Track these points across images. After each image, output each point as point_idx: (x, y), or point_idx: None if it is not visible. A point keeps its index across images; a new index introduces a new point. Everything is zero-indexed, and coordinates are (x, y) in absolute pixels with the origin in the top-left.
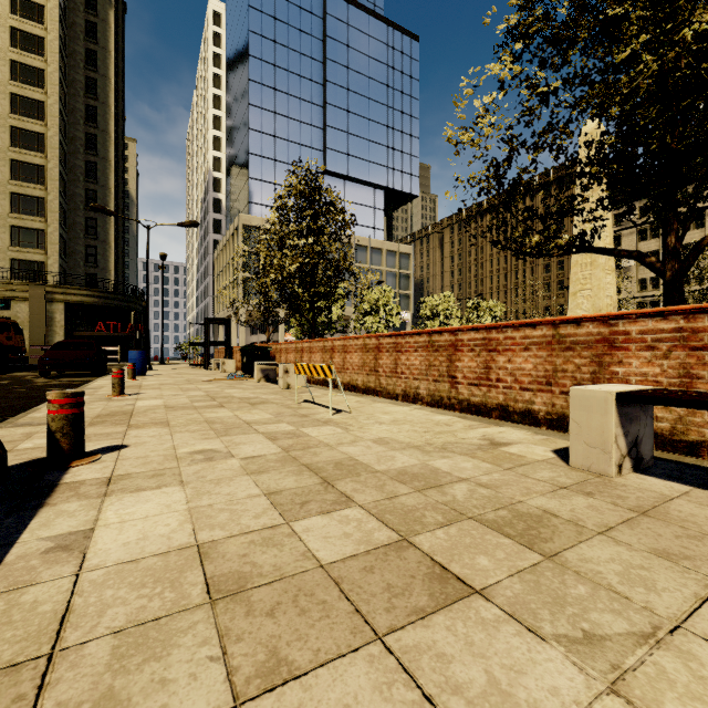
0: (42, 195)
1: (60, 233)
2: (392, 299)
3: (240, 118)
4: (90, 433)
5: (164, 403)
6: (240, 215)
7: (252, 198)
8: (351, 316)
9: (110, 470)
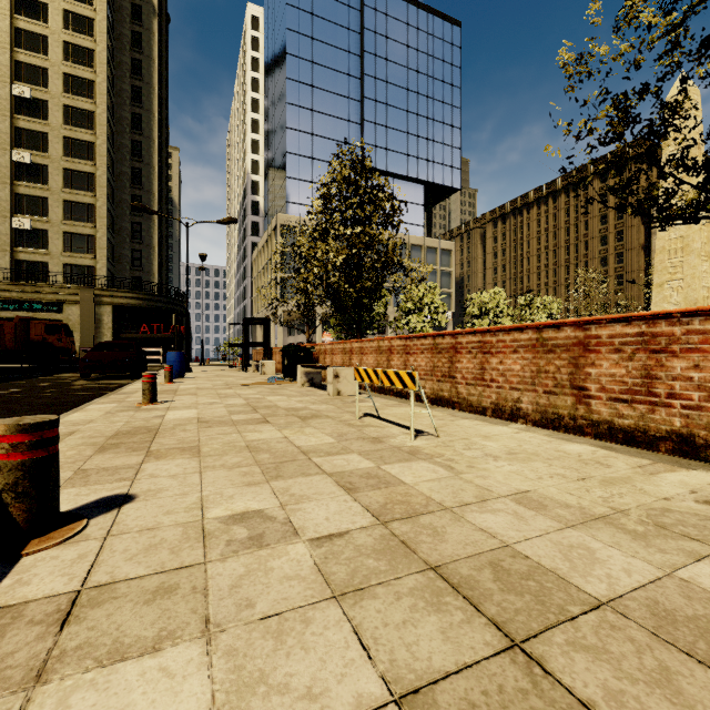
0: (92, 201)
1: (108, 238)
2: (437, 296)
3: (278, 118)
4: (93, 466)
5: (197, 415)
6: (278, 215)
7: (290, 198)
8: (389, 316)
9: (84, 568)
